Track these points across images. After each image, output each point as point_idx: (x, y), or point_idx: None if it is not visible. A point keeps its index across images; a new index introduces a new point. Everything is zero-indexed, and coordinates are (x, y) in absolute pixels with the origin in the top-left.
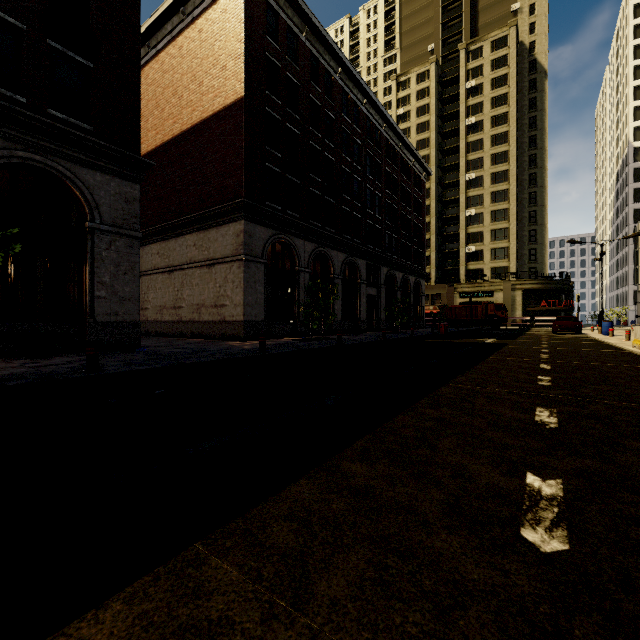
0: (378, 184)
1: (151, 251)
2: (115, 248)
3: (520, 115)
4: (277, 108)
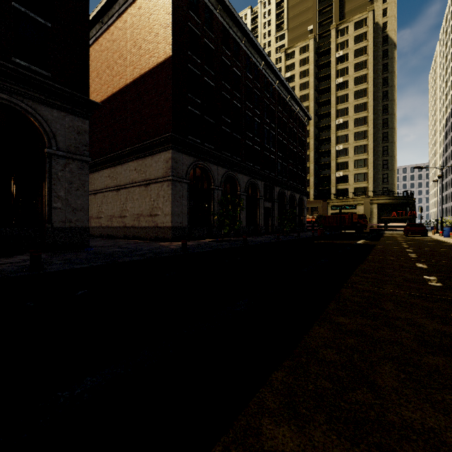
0: (272, 125)
1: (104, 175)
2: (69, 169)
3: (376, 76)
4: (197, 65)
